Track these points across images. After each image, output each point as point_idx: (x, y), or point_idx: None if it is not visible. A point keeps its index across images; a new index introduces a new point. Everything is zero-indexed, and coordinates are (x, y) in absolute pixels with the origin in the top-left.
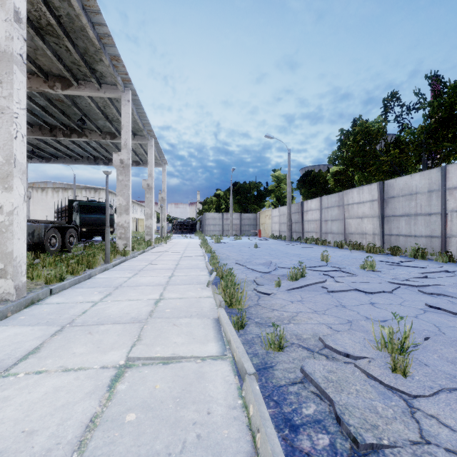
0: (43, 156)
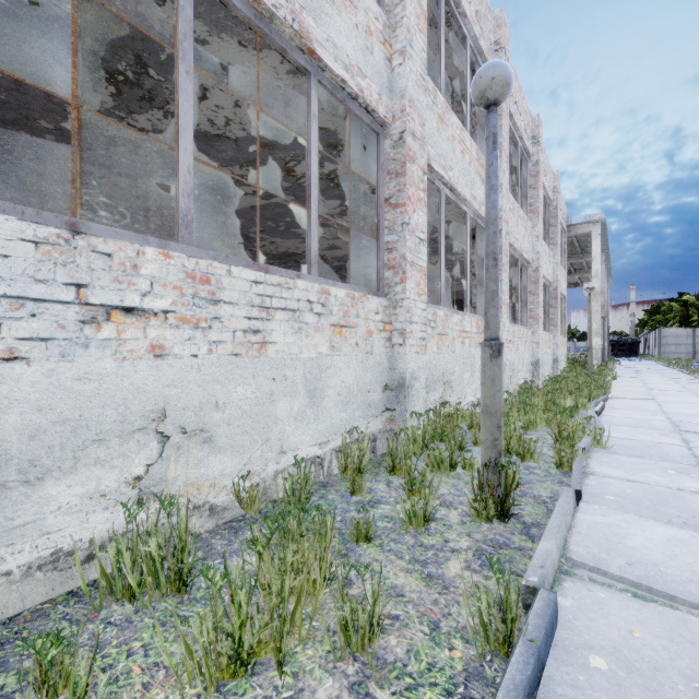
0: None
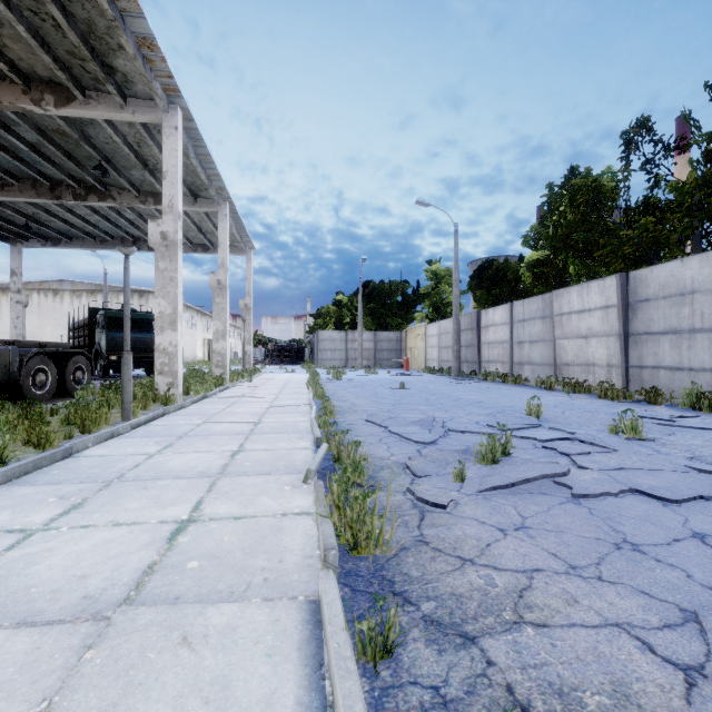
0: (48, 236)
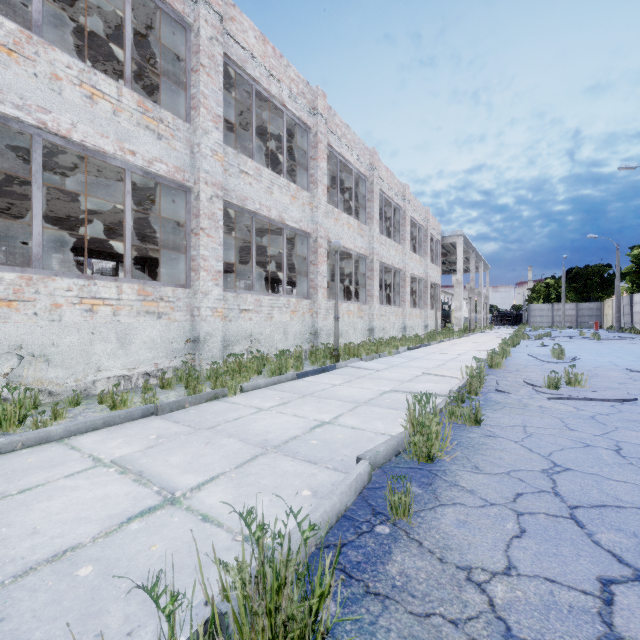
0: None
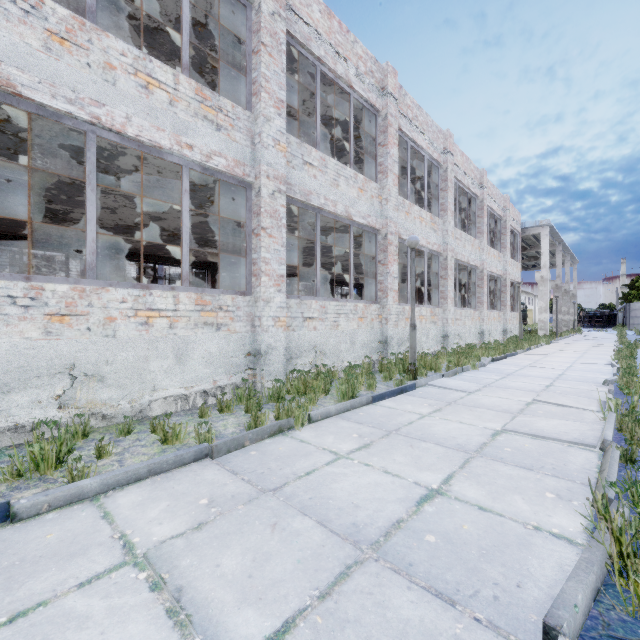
0: None
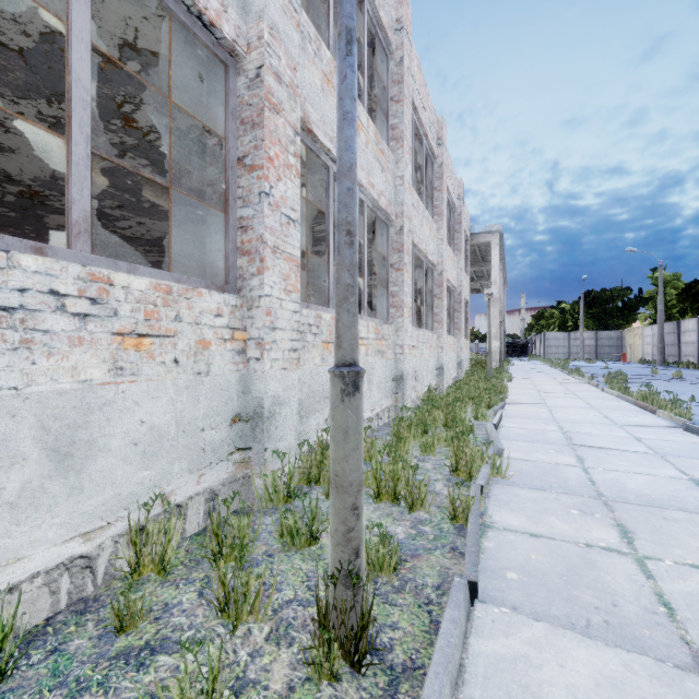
0: None
